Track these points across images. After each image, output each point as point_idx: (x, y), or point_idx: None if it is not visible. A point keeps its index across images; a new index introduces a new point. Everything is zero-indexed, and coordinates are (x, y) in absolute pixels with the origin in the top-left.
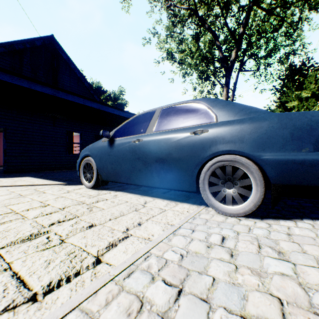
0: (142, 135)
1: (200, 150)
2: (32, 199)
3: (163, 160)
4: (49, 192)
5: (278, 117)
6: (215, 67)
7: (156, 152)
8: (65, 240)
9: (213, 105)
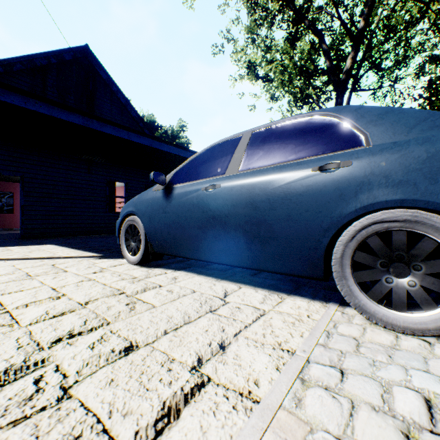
0: (220, 177)
1: (334, 200)
2: (41, 283)
3: (259, 220)
4: (72, 270)
5: None
6: (315, 86)
7: (245, 206)
8: (70, 390)
9: (355, 117)
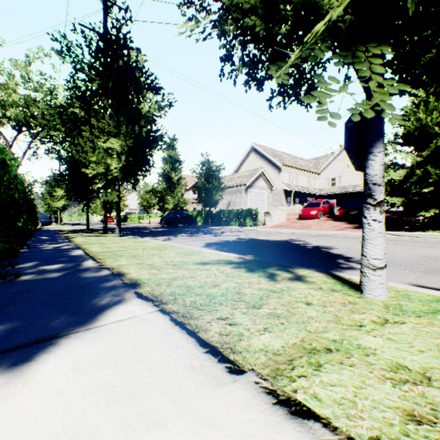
0: None
1: None
2: None
3: None
4: None
5: (44, 215)
6: None
7: None
8: None
9: None
